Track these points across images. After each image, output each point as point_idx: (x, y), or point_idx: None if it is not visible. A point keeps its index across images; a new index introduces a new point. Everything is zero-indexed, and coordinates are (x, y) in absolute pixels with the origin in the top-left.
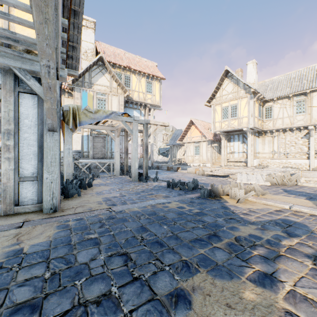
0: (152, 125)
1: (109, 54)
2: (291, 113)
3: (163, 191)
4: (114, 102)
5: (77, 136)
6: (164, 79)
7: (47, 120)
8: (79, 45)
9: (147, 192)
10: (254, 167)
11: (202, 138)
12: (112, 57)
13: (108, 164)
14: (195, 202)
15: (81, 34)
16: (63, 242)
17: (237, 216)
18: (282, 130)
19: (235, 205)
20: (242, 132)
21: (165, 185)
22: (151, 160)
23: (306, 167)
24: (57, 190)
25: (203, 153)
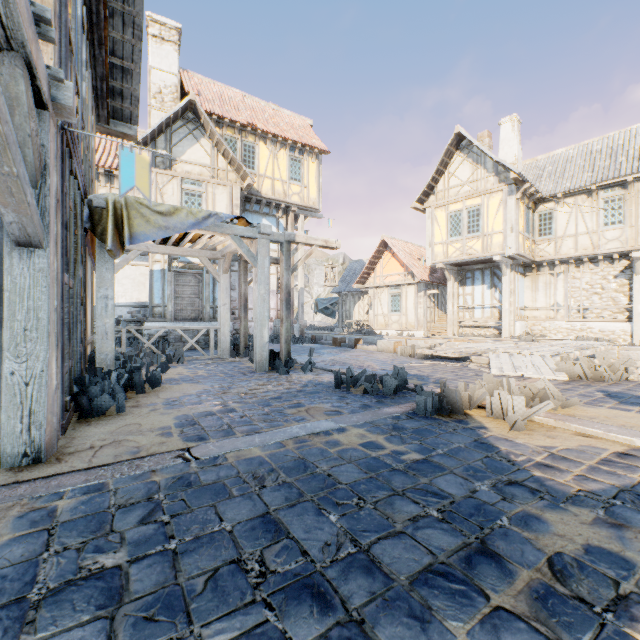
0: (300, 246)
1: (209, 97)
2: (595, 224)
3: (325, 397)
4: (221, 200)
5: (140, 272)
6: (327, 152)
7: (1, 211)
8: (136, 67)
9: (287, 400)
10: (516, 339)
11: (406, 278)
12: (217, 104)
13: (206, 333)
14: (406, 428)
15: (141, 41)
16: (1, 594)
17: (526, 473)
18: (574, 261)
19: (507, 438)
20: (492, 266)
21: (329, 381)
22: (300, 323)
23: (625, 339)
24: (42, 404)
25: (408, 309)
